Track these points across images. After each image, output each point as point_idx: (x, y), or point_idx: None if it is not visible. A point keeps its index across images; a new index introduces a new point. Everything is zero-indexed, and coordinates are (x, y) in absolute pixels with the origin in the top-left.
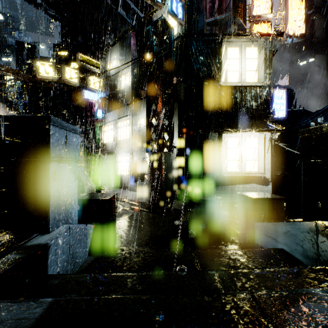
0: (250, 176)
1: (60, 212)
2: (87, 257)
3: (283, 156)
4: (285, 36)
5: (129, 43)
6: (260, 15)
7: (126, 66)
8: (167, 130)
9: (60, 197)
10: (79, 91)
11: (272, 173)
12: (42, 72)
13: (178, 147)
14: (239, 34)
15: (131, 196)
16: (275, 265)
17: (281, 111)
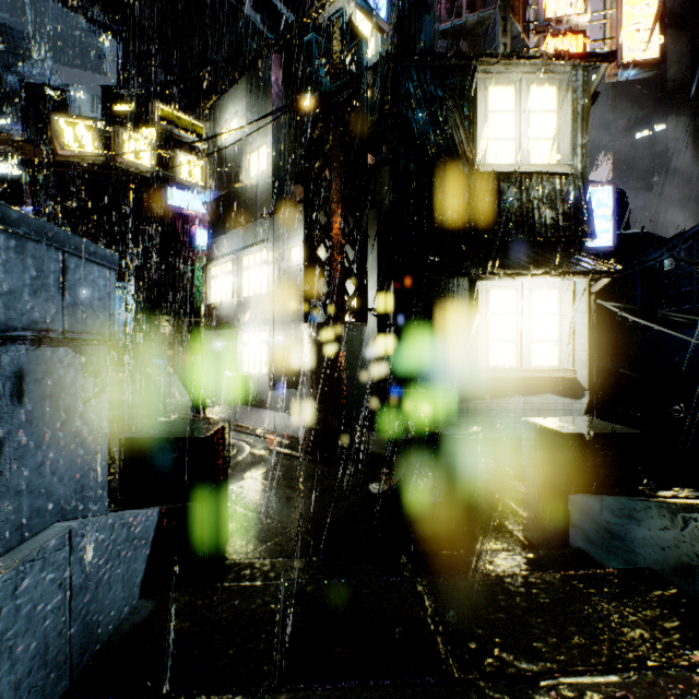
0: (542, 377)
1: (43, 489)
2: (136, 600)
3: (604, 332)
4: (616, 64)
5: (267, 80)
6: (560, 17)
7: (260, 132)
8: (352, 272)
9: (43, 444)
10: (160, 191)
11: (592, 370)
12: (70, 142)
13: (376, 312)
14: (516, 55)
15: (271, 421)
16: (649, 626)
17: (602, 233)
